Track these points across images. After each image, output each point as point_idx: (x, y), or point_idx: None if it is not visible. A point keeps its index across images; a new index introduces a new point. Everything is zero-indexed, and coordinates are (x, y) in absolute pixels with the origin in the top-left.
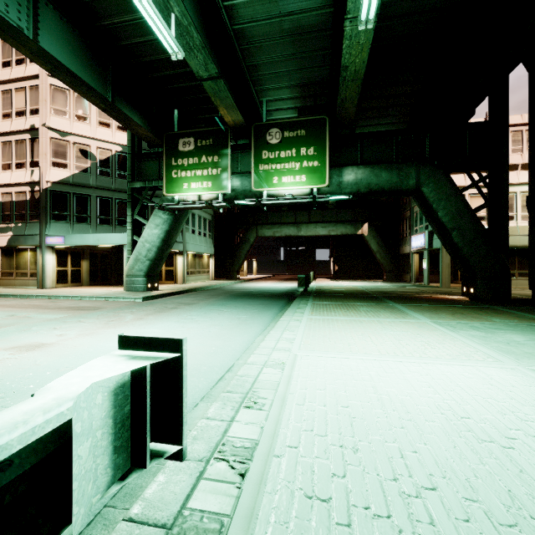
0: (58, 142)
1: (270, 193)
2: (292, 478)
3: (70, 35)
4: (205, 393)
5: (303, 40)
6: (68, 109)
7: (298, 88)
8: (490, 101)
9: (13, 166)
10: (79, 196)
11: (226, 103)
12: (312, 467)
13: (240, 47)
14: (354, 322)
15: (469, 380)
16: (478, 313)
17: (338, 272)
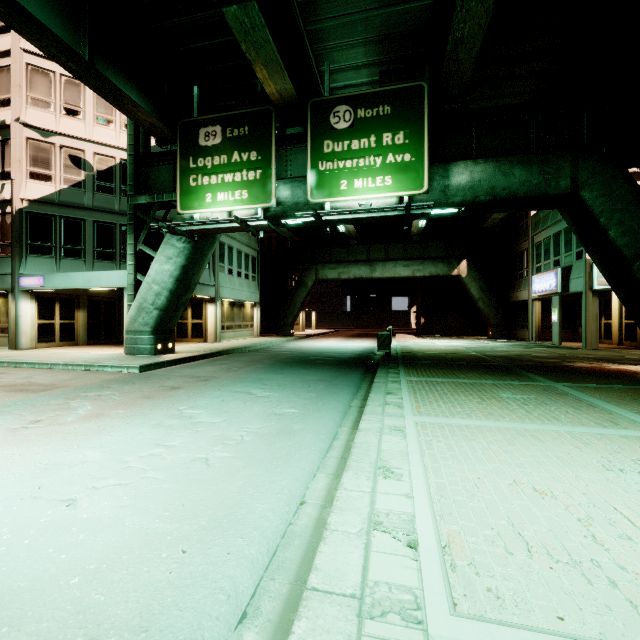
0: (39, 145)
1: (335, 206)
2: None
3: None
4: None
5: None
6: (53, 98)
7: (378, 45)
8: None
9: None
10: (69, 221)
11: (265, 55)
12: None
13: None
14: (521, 438)
15: None
16: None
17: (425, 326)
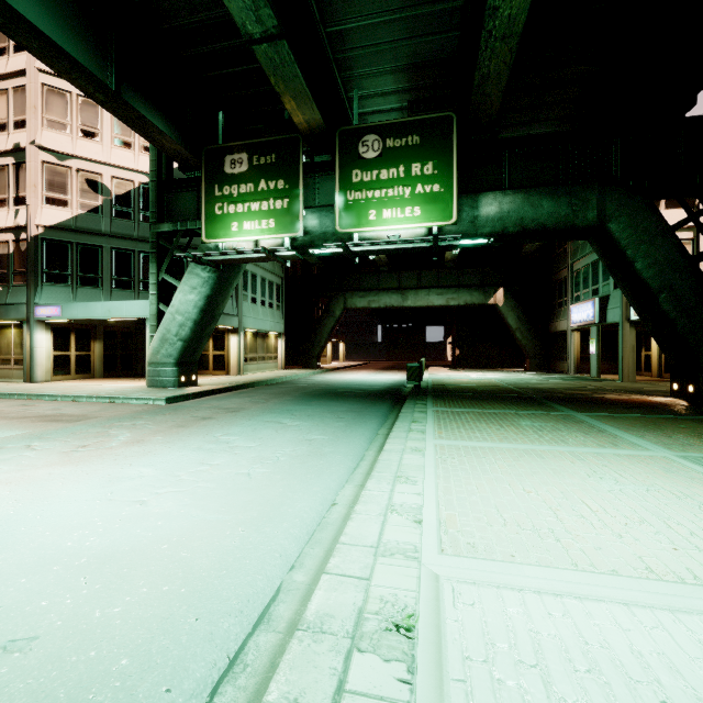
0: (55, 168)
1: (364, 236)
2: None
3: None
4: None
5: None
6: (70, 120)
7: (407, 73)
8: None
9: None
10: (86, 248)
11: (293, 88)
12: None
13: None
14: (526, 456)
15: None
16: None
17: (460, 357)
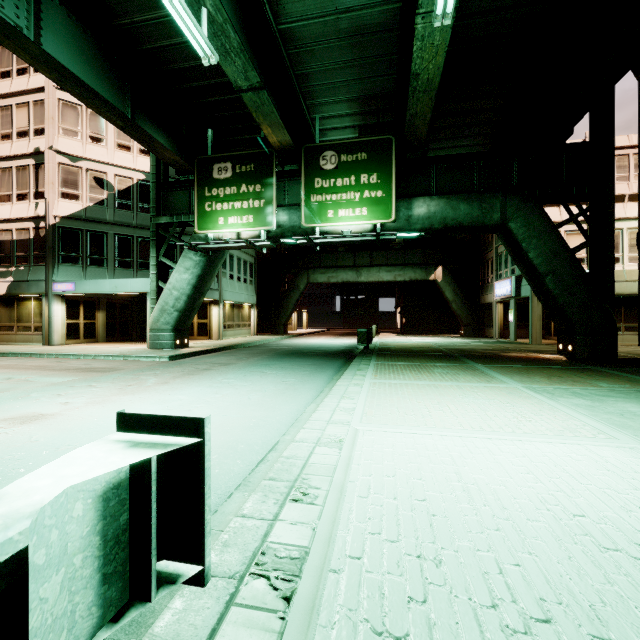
0: (68, 169)
1: (324, 230)
2: (355, 604)
3: (80, 37)
4: (241, 479)
5: (365, 43)
6: (81, 128)
7: (357, 102)
8: (592, 117)
9: (14, 198)
10: (94, 234)
11: (270, 119)
12: (381, 588)
13: (287, 51)
14: (427, 387)
15: (578, 464)
16: (580, 375)
17: (406, 325)
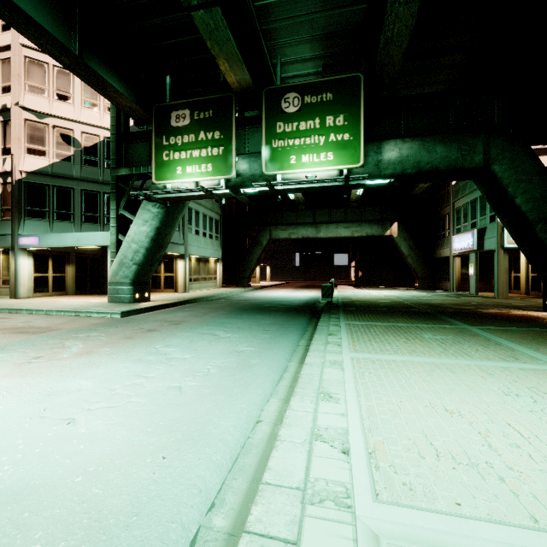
0: (35, 125)
1: (286, 178)
2: None
3: None
4: None
5: None
6: (47, 86)
7: (322, 42)
8: None
9: None
10: (60, 190)
11: (226, 51)
12: None
13: None
14: (438, 370)
15: None
16: None
17: (362, 278)
